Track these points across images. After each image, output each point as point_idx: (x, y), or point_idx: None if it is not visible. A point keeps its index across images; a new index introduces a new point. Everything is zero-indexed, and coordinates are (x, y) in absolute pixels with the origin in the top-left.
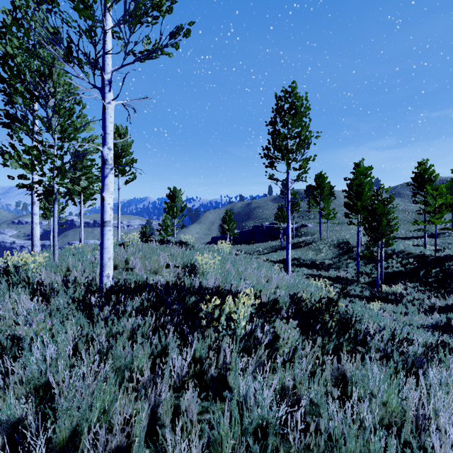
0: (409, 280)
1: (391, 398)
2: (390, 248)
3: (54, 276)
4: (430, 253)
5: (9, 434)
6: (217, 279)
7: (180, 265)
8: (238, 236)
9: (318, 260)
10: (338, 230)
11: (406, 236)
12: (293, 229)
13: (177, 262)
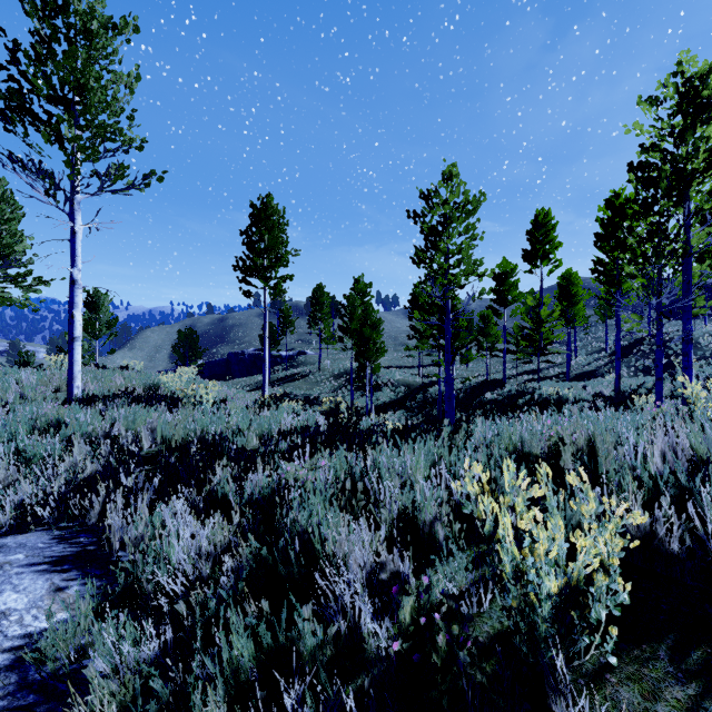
0: (398, 408)
1: (281, 416)
2: (387, 376)
3: (3, 392)
4: (421, 380)
5: (84, 441)
6: (187, 392)
7: (139, 387)
8: (205, 369)
9: (313, 394)
10: (343, 358)
11: (413, 365)
12: (286, 357)
13: (136, 384)
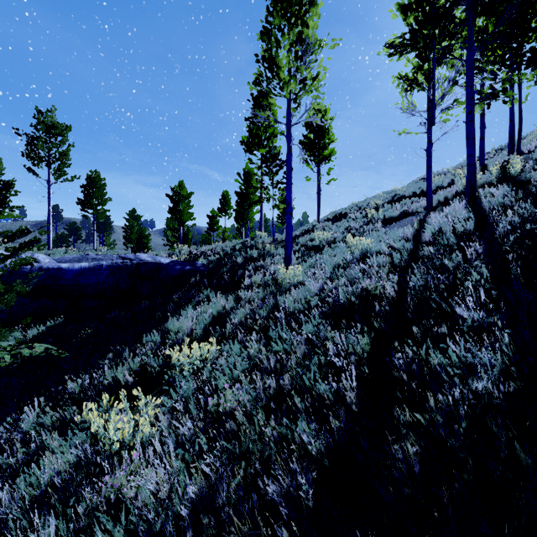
0: None
1: None
2: None
3: None
4: None
5: None
6: None
7: None
8: None
9: None
10: None
11: None
12: None
13: None
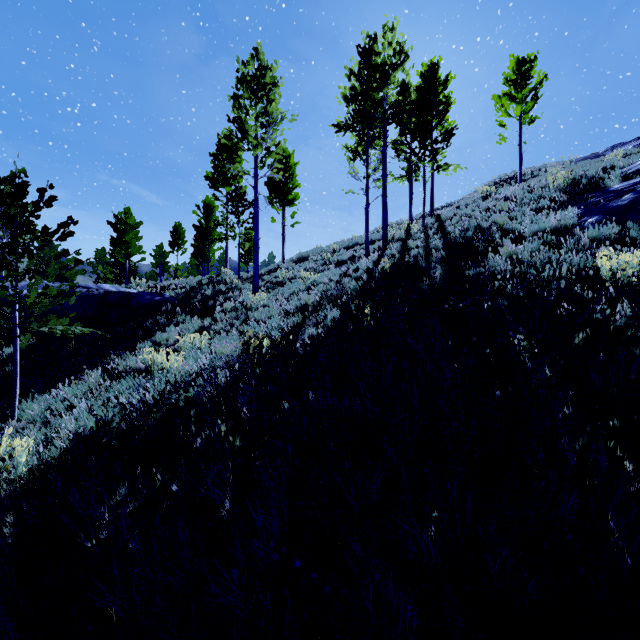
0: None
1: None
2: None
3: None
4: None
5: None
6: None
7: None
8: None
9: None
10: None
11: None
12: None
13: None
